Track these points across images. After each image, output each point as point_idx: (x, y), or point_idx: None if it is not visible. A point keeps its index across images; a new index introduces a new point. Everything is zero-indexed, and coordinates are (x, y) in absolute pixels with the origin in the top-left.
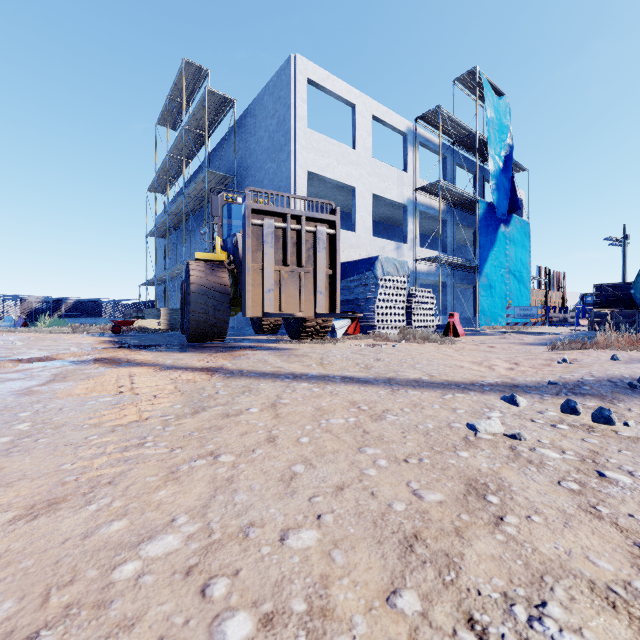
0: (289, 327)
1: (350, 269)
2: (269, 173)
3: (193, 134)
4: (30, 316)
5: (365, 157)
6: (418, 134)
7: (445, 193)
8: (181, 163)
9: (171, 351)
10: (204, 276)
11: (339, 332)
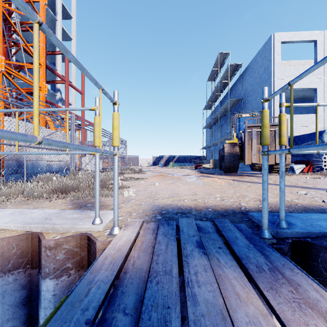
0: None
1: (306, 138)
2: (259, 94)
3: (222, 83)
4: (165, 162)
5: (325, 67)
6: None
7: None
8: (217, 95)
9: (219, 175)
10: (229, 149)
11: (297, 171)
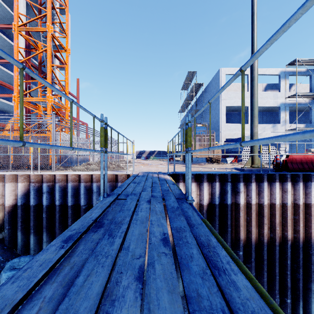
0: (210, 160)
1: (236, 141)
2: (213, 108)
3: (191, 95)
4: (147, 156)
5: None
6: (288, 71)
7: (305, 96)
8: (188, 103)
9: (179, 164)
10: None
11: (228, 162)
